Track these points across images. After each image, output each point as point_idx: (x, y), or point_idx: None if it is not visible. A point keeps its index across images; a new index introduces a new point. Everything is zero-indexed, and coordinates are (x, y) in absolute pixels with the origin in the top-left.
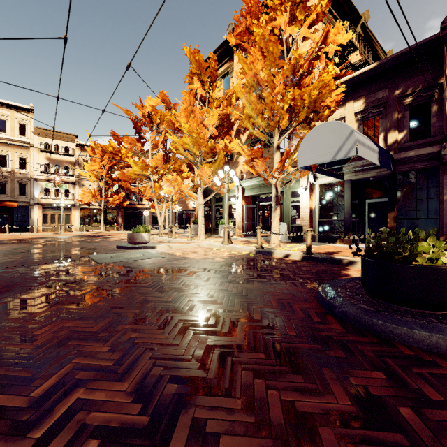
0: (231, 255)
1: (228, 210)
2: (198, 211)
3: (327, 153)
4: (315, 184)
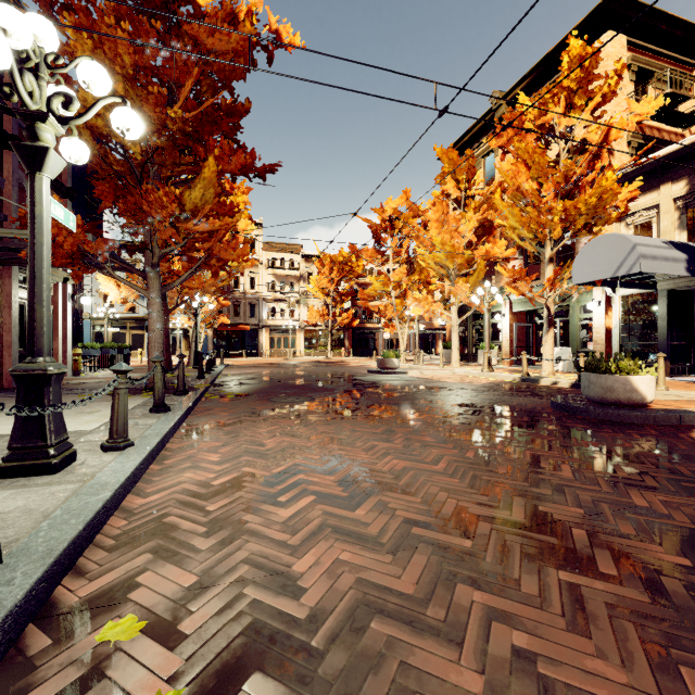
0: (490, 381)
1: (493, 330)
2: (449, 332)
3: (606, 269)
4: (615, 296)
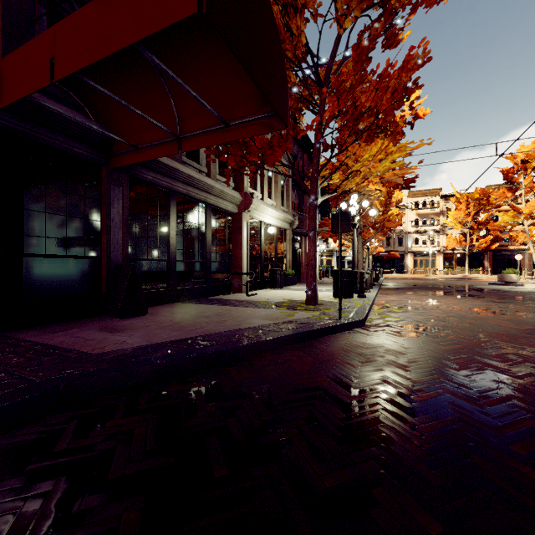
0: None
1: None
2: None
3: None
4: None
